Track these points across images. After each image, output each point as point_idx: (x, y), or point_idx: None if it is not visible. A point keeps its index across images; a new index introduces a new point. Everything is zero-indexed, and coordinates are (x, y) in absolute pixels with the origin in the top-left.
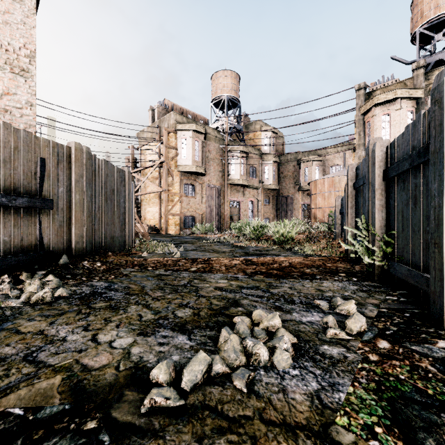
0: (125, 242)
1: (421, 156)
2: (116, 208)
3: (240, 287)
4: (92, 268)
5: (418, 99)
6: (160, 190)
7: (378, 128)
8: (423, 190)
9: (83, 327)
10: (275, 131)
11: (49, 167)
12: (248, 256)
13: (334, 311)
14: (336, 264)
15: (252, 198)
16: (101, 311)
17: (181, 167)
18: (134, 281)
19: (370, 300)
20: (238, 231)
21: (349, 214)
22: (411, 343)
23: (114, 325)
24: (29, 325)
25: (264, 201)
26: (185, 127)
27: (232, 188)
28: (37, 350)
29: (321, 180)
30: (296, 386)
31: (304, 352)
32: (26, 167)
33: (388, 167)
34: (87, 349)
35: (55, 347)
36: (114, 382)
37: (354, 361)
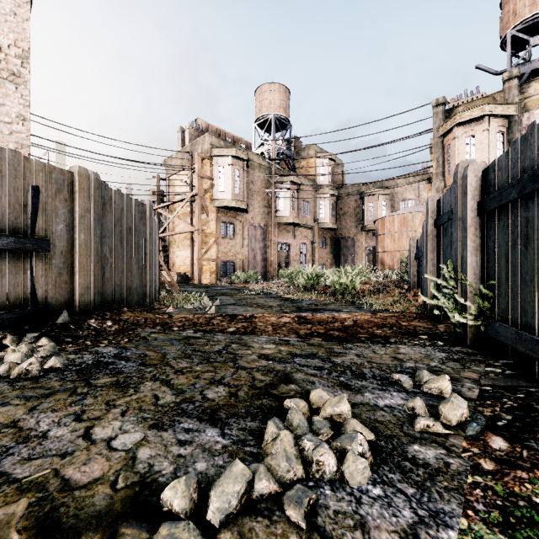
0: (146, 294)
1: (536, 181)
2: (134, 252)
3: (292, 354)
4: (100, 328)
5: (511, 116)
6: (192, 230)
7: (461, 154)
8: (538, 226)
9: (74, 416)
10: (333, 157)
11: (45, 198)
12: (301, 312)
13: (419, 389)
14: (414, 323)
15: (305, 240)
16: (103, 390)
17: (217, 202)
18: (153, 347)
19: (466, 373)
20: (287, 280)
21: (429, 259)
22: (538, 441)
23: (118, 411)
24: (0, 412)
25: (319, 243)
26: (223, 152)
27: (280, 227)
28: (1, 454)
29: (390, 217)
30: (381, 518)
31: (386, 456)
32: (13, 198)
33: (485, 197)
34: (75, 451)
35: (30, 448)
36: (105, 511)
37: (461, 472)
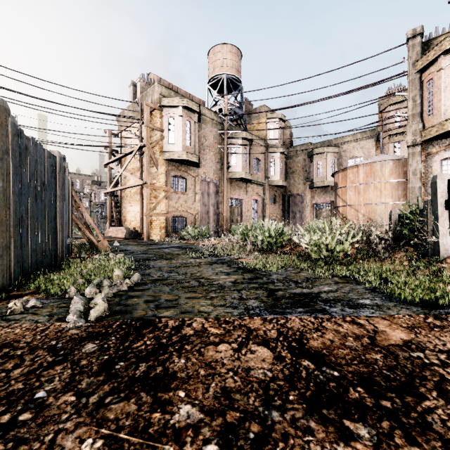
0: None
1: None
2: None
3: None
4: None
5: None
6: (140, 183)
7: (449, 87)
8: None
9: None
10: (283, 118)
11: None
12: (282, 309)
13: None
14: None
15: (256, 196)
16: None
17: (167, 154)
18: None
19: None
20: (242, 236)
21: None
22: None
23: None
24: None
25: (270, 200)
26: (173, 102)
27: (233, 183)
28: None
29: (354, 168)
30: None
31: None
32: None
33: None
34: None
35: None
36: None
37: None
